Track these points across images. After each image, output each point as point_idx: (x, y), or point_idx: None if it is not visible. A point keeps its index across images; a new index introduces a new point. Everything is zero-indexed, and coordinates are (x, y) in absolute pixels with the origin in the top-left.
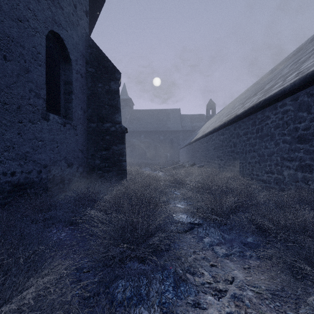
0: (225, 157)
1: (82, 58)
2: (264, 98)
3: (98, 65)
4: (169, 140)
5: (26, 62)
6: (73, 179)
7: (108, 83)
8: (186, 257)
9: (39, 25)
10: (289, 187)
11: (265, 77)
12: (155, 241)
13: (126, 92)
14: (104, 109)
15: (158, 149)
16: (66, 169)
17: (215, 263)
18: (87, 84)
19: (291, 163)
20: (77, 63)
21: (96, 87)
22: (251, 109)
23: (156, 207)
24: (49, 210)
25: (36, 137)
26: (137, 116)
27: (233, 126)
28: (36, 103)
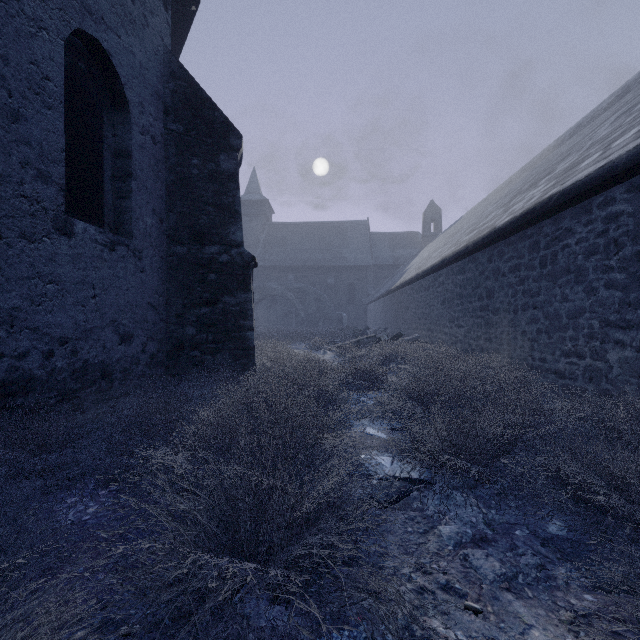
0: (469, 320)
1: (155, 101)
2: (560, 189)
3: (192, 118)
4: (346, 286)
5: (12, 95)
6: (133, 370)
7: (214, 158)
8: (401, 595)
9: (49, 13)
10: (623, 389)
11: (549, 152)
12: (317, 549)
13: (257, 187)
14: (205, 215)
15: (324, 304)
16: (118, 347)
17: (477, 604)
18: (166, 158)
19: (628, 334)
20: (143, 111)
21: (188, 165)
22: (530, 213)
23: (320, 441)
24: (63, 447)
25: (40, 273)
26: (281, 235)
27: (485, 253)
28: (40, 195)
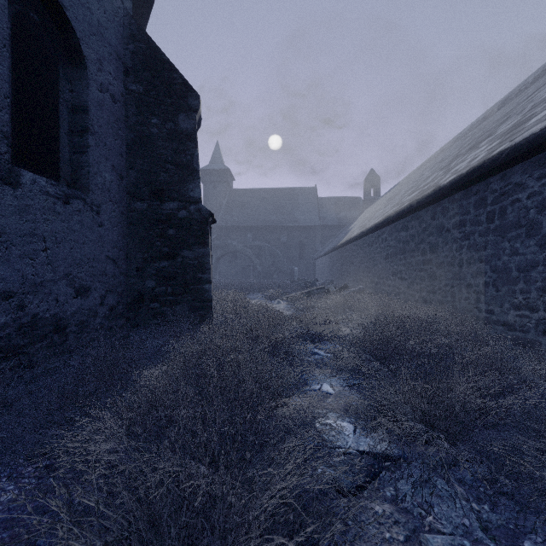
0: (412, 273)
1: (114, 61)
2: (512, 144)
3: (152, 79)
4: (297, 243)
5: None
6: (90, 323)
7: (173, 117)
8: None
9: None
10: None
11: (478, 123)
12: None
13: (220, 158)
14: (165, 172)
15: (278, 259)
16: (73, 301)
17: None
18: (126, 117)
19: None
20: (101, 68)
21: (148, 124)
22: (478, 170)
23: (275, 410)
24: None
25: None
26: (240, 200)
27: (429, 211)
28: None
